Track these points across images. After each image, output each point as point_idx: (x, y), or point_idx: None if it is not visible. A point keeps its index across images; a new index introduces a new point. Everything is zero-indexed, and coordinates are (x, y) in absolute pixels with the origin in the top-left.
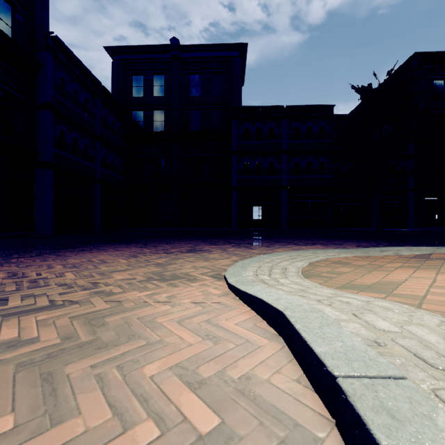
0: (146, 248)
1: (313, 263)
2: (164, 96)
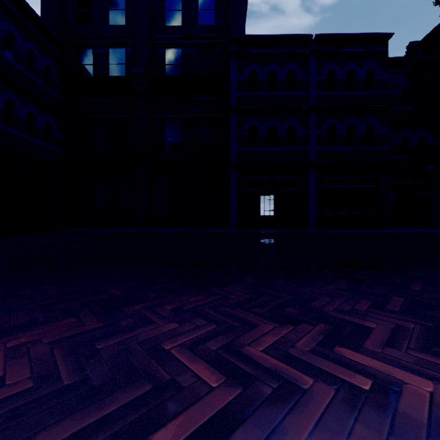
0: None
1: None
2: (124, 24)
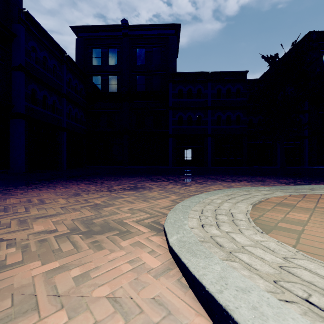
0: (93, 185)
1: (256, 205)
2: (116, 64)
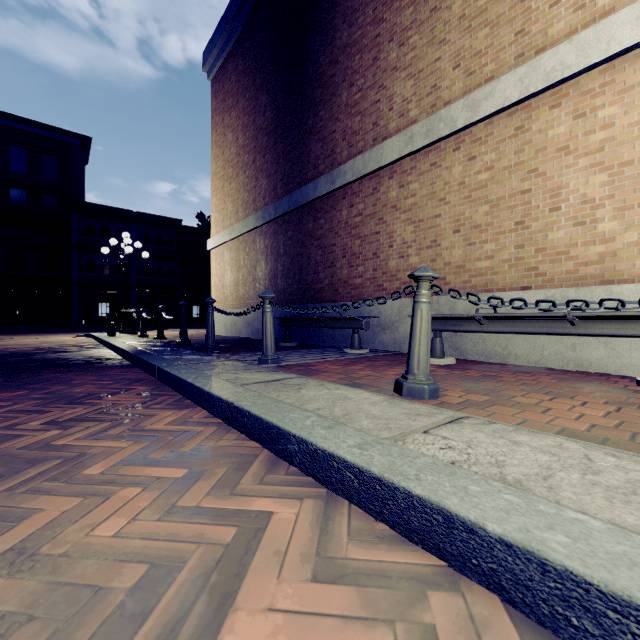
0: (12, 335)
1: None
2: None
